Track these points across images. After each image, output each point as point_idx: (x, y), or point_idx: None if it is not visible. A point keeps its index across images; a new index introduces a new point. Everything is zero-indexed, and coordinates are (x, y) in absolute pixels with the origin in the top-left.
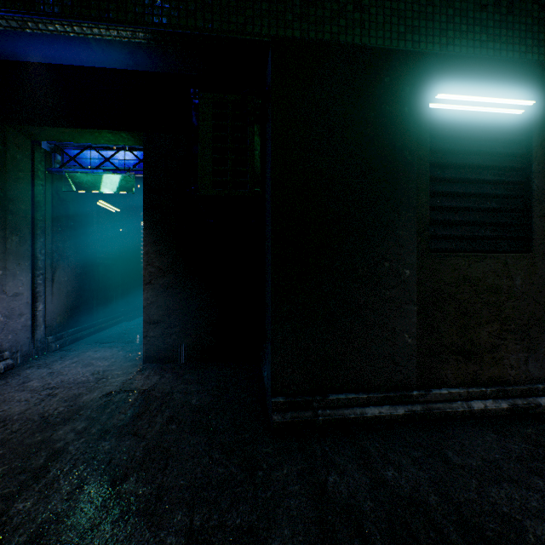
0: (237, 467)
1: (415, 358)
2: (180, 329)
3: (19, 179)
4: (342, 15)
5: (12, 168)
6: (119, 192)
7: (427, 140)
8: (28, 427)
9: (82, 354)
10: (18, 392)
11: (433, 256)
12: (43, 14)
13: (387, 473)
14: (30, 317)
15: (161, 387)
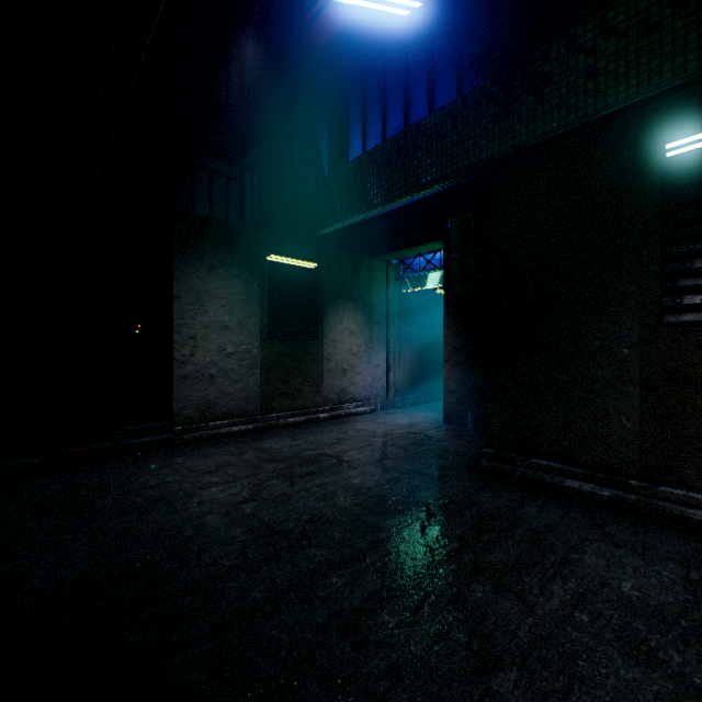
0: (438, 473)
1: (636, 446)
2: (470, 400)
3: (379, 290)
4: (572, 94)
5: (375, 284)
6: (438, 285)
7: (656, 201)
8: (366, 434)
9: (412, 412)
10: (370, 422)
11: (665, 332)
12: (373, 207)
13: (527, 508)
14: (385, 381)
15: (440, 437)
